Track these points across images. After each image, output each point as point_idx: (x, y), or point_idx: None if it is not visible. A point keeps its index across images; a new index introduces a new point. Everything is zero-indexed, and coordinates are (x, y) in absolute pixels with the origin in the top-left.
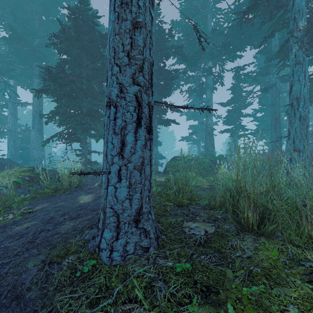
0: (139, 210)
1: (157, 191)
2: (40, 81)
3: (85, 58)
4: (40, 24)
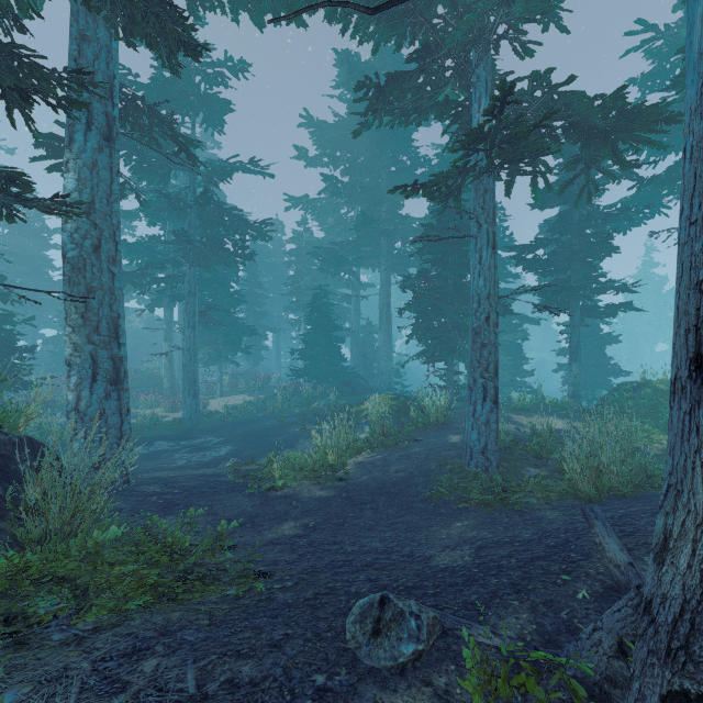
0: (484, 447)
1: (509, 440)
2: (388, 261)
3: (451, 251)
4: (388, 179)
